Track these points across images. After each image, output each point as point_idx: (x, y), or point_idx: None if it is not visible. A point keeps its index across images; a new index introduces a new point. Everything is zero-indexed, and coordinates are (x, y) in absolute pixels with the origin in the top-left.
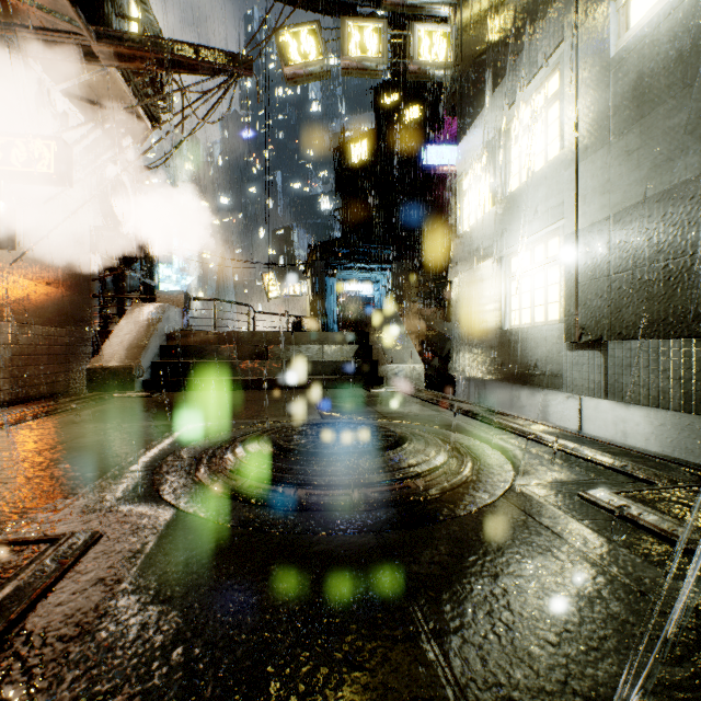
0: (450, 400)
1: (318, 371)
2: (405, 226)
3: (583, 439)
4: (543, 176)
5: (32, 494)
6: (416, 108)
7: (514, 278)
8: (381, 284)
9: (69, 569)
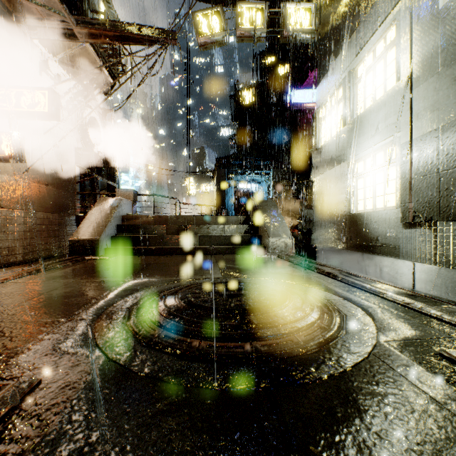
0: (315, 264)
1: (220, 242)
2: (279, 145)
3: (426, 299)
4: (383, 102)
5: (3, 338)
6: (287, 66)
7: (359, 177)
8: (263, 184)
9: (1, 420)
